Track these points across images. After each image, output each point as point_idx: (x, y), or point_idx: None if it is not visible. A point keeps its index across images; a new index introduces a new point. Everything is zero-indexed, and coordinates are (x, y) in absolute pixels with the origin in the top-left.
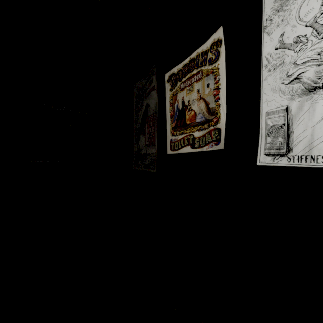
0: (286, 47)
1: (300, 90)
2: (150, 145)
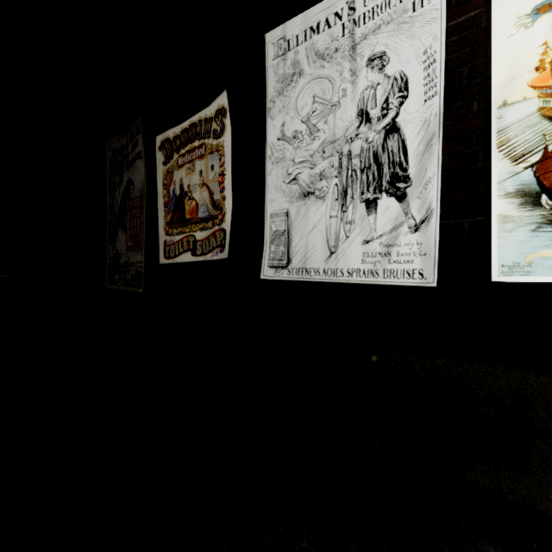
0: (287, 140)
1: (297, 192)
2: (134, 247)
